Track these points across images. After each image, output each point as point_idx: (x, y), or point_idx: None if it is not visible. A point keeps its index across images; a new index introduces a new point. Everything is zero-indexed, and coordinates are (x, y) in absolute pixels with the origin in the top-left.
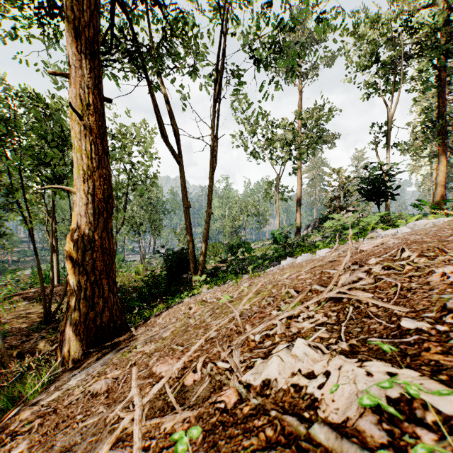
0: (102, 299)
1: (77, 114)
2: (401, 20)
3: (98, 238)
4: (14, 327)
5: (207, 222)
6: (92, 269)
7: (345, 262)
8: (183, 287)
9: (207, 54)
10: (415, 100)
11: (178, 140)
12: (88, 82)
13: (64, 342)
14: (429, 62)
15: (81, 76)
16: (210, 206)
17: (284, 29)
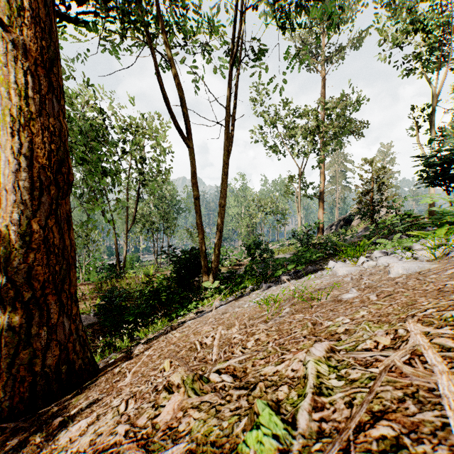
0: (47, 327)
1: None
2: None
3: (40, 228)
4: None
5: (221, 216)
6: (26, 279)
7: None
8: (193, 294)
9: (221, 26)
10: None
11: (185, 118)
12: None
13: None
14: None
15: None
16: (224, 197)
17: None
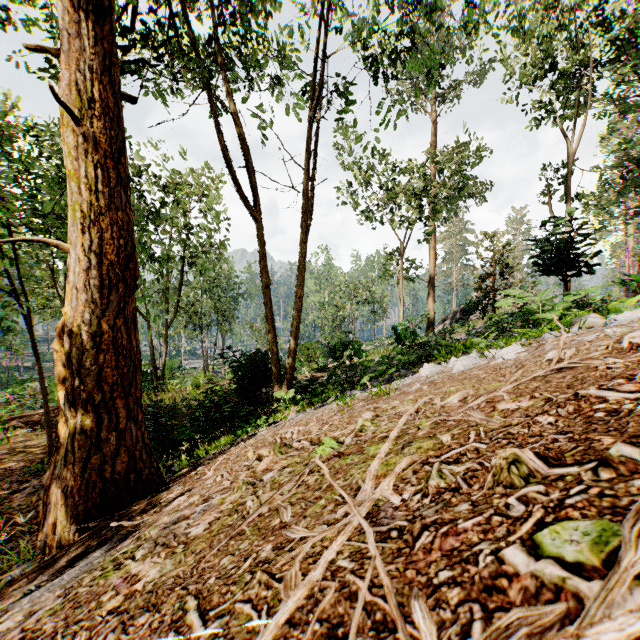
0: (116, 432)
1: (67, 111)
2: (588, 8)
3: (108, 328)
4: (3, 468)
5: (297, 309)
6: (96, 381)
7: (622, 372)
8: (261, 409)
9: (297, 59)
10: (611, 127)
11: (252, 184)
12: (90, 60)
13: (49, 507)
14: (633, 69)
15: (77, 49)
16: (302, 284)
17: (419, 2)
